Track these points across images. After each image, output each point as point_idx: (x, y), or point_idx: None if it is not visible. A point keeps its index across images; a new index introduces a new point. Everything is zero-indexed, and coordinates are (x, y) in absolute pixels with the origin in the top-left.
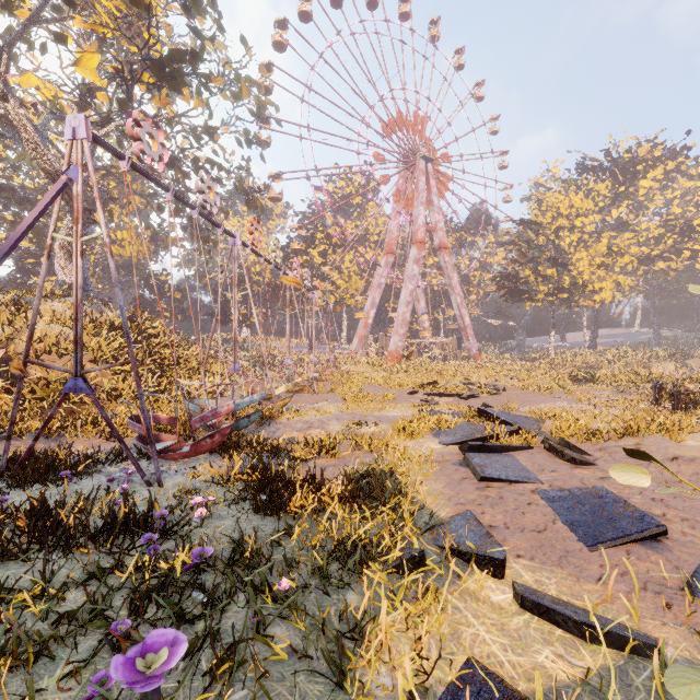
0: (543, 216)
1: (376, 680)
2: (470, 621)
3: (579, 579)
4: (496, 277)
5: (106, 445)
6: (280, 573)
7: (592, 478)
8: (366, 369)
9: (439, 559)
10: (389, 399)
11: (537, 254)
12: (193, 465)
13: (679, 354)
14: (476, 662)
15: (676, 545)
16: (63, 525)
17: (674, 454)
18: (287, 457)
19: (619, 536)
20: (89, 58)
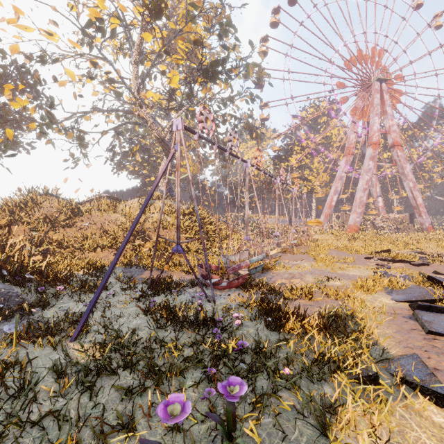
0: None
1: (344, 440)
2: (414, 428)
3: None
4: None
5: (185, 277)
6: (283, 364)
7: None
8: (331, 237)
9: (389, 381)
10: (349, 262)
11: None
12: (228, 293)
13: None
14: None
15: None
16: (179, 317)
17: None
18: (280, 296)
19: None
20: (175, 78)
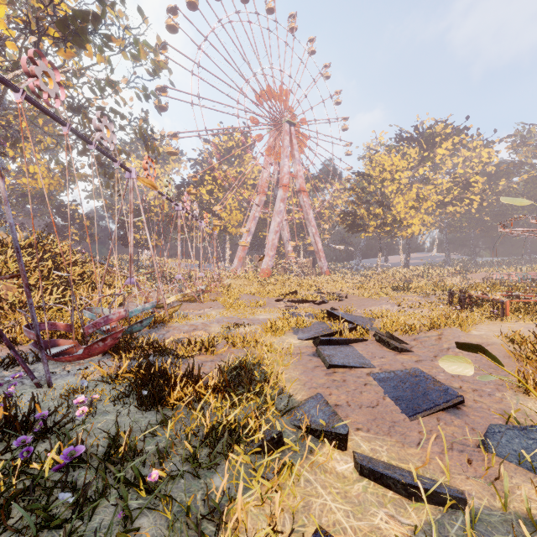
0: (373, 170)
1: None
2: (319, 492)
3: (404, 444)
4: (340, 214)
5: (5, 351)
6: (151, 464)
7: (410, 361)
8: (244, 282)
9: (294, 437)
10: (261, 305)
11: (369, 198)
12: (86, 366)
13: (462, 271)
14: (323, 531)
15: (471, 410)
16: None
17: (464, 341)
18: (172, 355)
19: (431, 406)
20: None
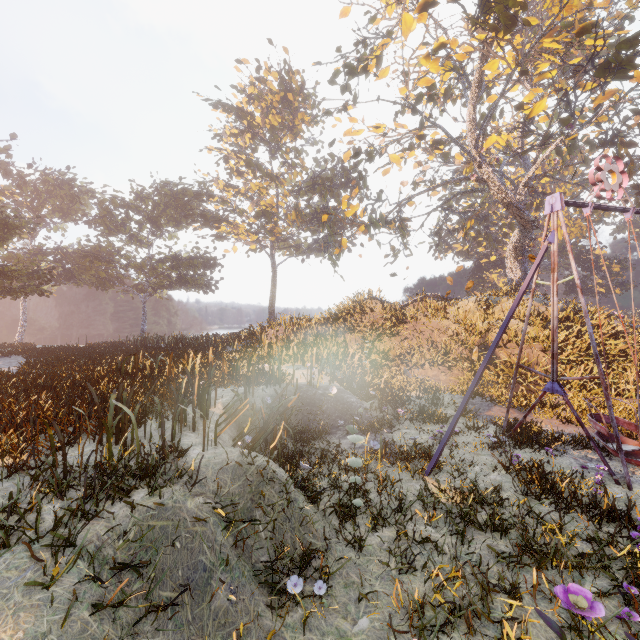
0: None
1: None
2: None
3: None
4: None
5: (562, 427)
6: None
7: None
8: None
9: None
10: None
11: None
12: None
13: None
14: None
15: None
16: (561, 491)
17: None
18: None
19: None
20: (537, 105)
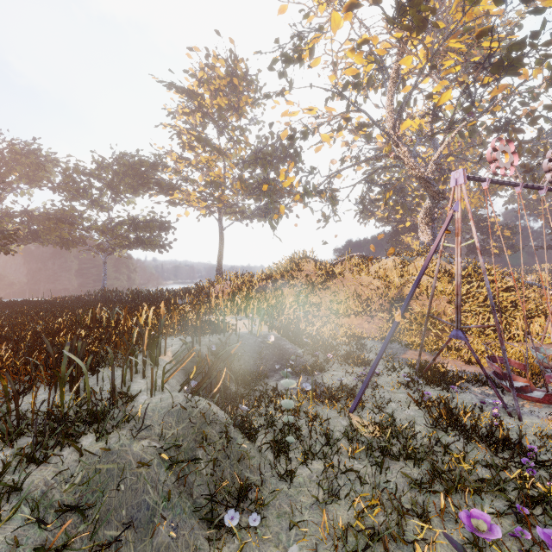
0: None
1: None
2: None
3: None
4: None
5: (465, 367)
6: None
7: None
8: None
9: None
10: None
11: None
12: (545, 410)
13: None
14: None
15: None
16: (464, 424)
17: None
18: None
19: None
20: (444, 95)
